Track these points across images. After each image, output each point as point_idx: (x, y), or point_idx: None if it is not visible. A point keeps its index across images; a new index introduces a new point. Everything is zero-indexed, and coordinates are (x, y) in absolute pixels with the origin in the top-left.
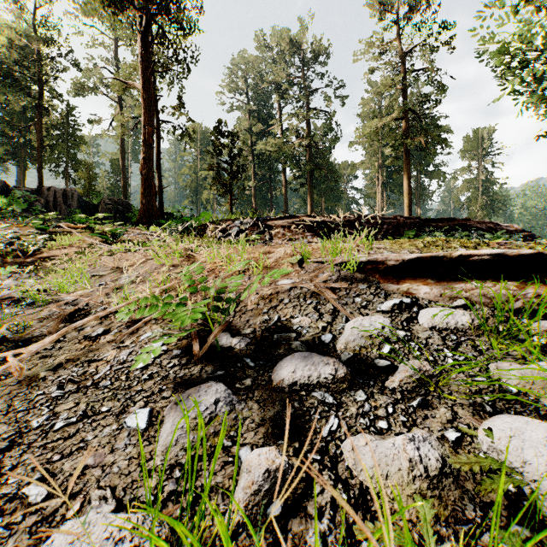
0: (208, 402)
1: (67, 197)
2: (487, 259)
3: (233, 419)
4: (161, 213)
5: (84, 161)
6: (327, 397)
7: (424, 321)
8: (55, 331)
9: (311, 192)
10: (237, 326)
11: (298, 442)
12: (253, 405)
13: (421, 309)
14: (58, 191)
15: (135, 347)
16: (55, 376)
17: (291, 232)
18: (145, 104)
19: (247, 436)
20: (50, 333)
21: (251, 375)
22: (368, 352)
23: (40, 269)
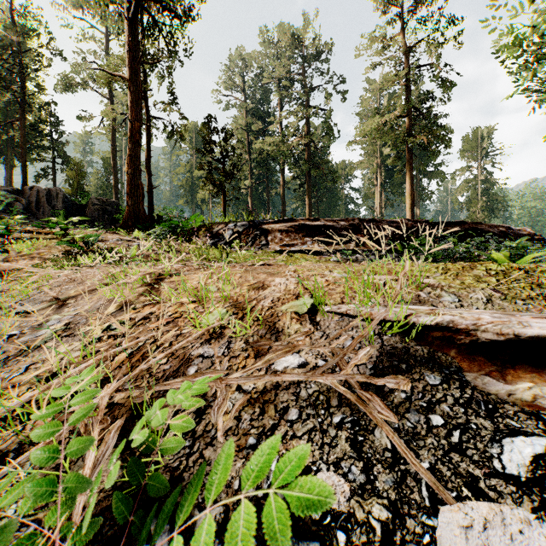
0: None
1: (51, 197)
2: None
3: None
4: (151, 214)
5: (72, 160)
6: None
7: None
8: None
9: (309, 192)
10: None
11: None
12: None
13: None
14: (42, 190)
15: None
16: None
17: (290, 236)
18: (131, 97)
19: None
20: None
21: None
22: None
23: None
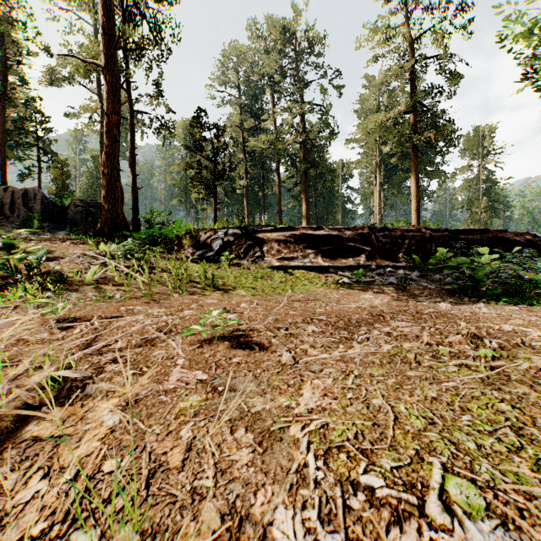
0: None
1: (28, 198)
2: None
3: None
4: (136, 217)
5: (56, 158)
6: None
7: None
8: None
9: (307, 193)
10: None
11: None
12: None
13: None
14: (18, 191)
15: None
16: None
17: (288, 248)
18: (109, 87)
19: None
20: None
21: None
22: None
23: None
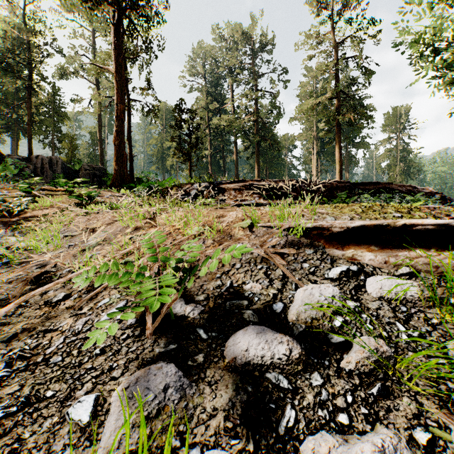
0: (157, 388)
1: (52, 163)
2: (431, 229)
3: (183, 408)
4: (132, 177)
5: (67, 134)
6: (282, 379)
7: (372, 290)
8: (19, 295)
9: (258, 160)
10: (191, 291)
11: (253, 442)
12: (204, 388)
13: (368, 277)
14: (45, 158)
15: (92, 315)
16: (8, 349)
17: (241, 193)
18: (118, 85)
19: (197, 431)
20: (16, 296)
21: (204, 350)
22: (320, 324)
23: (23, 228)
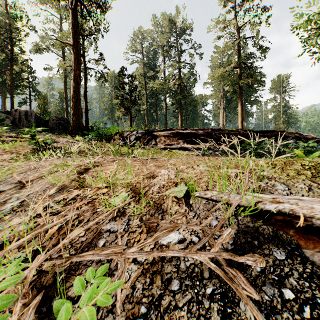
0: None
1: (27, 115)
2: None
3: None
4: (87, 126)
5: (40, 93)
6: None
7: None
8: None
9: (181, 113)
10: None
11: None
12: None
13: None
14: (22, 111)
15: None
16: None
17: (170, 139)
18: (75, 56)
19: None
20: None
21: None
22: None
23: None
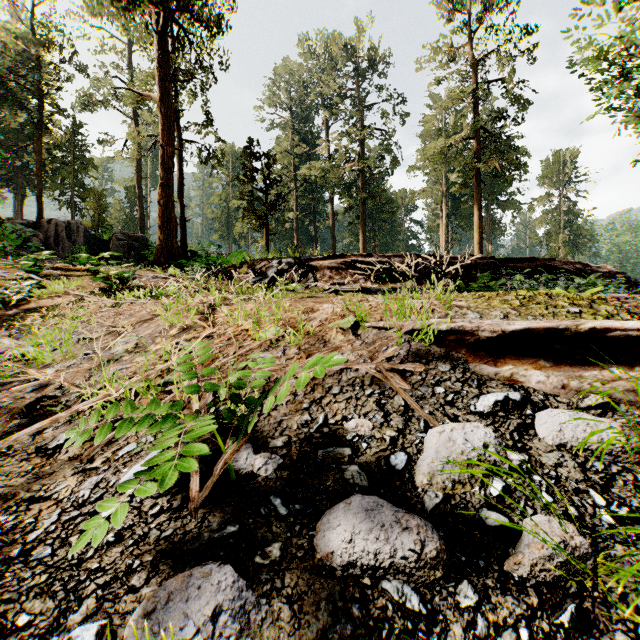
0: (202, 614)
1: (71, 231)
2: (635, 336)
3: None
4: (184, 250)
5: (92, 189)
6: (409, 594)
7: (546, 434)
8: None
9: (363, 226)
10: (263, 431)
11: None
12: (281, 609)
13: (538, 411)
14: (61, 223)
15: (107, 471)
16: None
17: (340, 274)
18: (164, 120)
19: None
20: None
21: (281, 535)
22: (467, 492)
23: (23, 325)
